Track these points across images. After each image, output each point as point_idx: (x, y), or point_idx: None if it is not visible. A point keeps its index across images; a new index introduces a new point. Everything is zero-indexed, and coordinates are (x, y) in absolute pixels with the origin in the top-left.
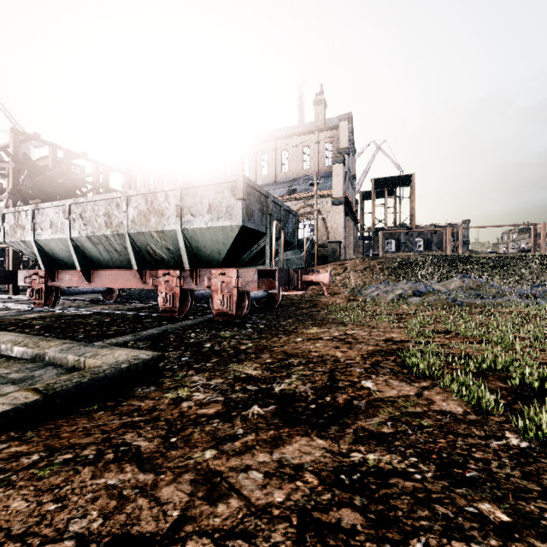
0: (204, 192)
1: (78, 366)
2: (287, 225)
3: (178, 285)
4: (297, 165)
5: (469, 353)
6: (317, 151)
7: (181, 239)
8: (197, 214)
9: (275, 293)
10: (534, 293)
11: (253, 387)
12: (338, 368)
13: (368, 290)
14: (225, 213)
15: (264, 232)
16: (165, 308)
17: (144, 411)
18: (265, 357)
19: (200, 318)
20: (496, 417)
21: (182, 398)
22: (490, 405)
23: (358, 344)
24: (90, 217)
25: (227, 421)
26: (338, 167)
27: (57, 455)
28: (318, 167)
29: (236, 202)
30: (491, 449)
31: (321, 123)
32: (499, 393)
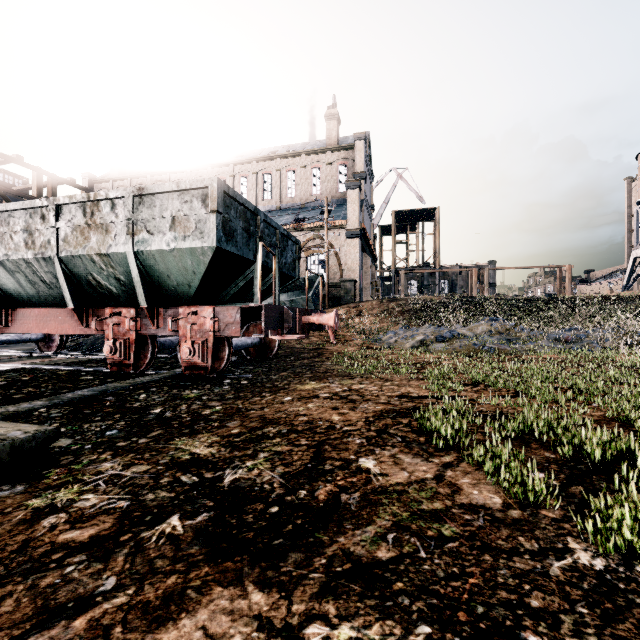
0: (166, 202)
1: None
2: (285, 253)
3: (132, 328)
4: (305, 189)
5: (503, 410)
6: (329, 174)
7: (134, 266)
8: (156, 231)
9: (270, 340)
10: (566, 337)
11: (191, 478)
12: (329, 439)
13: (385, 336)
14: (194, 230)
15: (251, 260)
16: (115, 361)
17: None
18: (232, 426)
19: (163, 373)
20: (549, 511)
21: (54, 508)
22: (539, 491)
23: (364, 403)
24: (2, 234)
25: (99, 559)
26: (353, 193)
27: None
28: (330, 193)
29: (209, 216)
30: (554, 581)
31: (334, 141)
32: (552, 472)
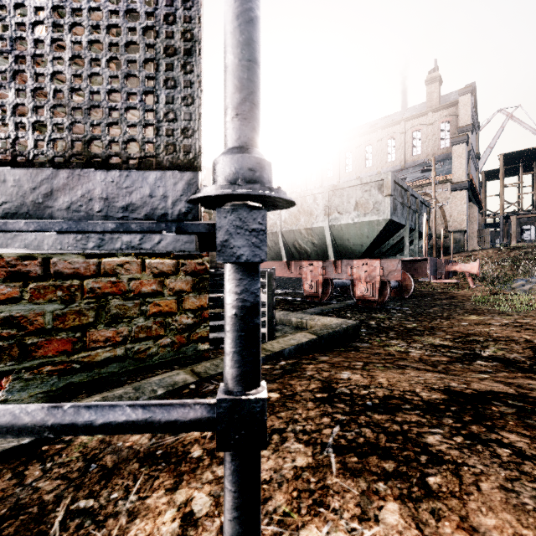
0: (351, 192)
1: (300, 325)
2: (420, 216)
3: (320, 274)
4: (405, 152)
5: None
6: (430, 134)
7: (328, 234)
8: (344, 211)
9: (406, 284)
10: None
11: (458, 351)
12: (535, 346)
13: (515, 283)
14: (372, 209)
15: (404, 225)
16: (309, 294)
17: (385, 354)
18: (441, 334)
19: (341, 303)
20: None
21: (403, 351)
22: None
23: None
24: None
25: (468, 365)
26: (459, 147)
27: (371, 364)
28: (431, 151)
29: (383, 199)
30: None
31: (435, 102)
32: None
